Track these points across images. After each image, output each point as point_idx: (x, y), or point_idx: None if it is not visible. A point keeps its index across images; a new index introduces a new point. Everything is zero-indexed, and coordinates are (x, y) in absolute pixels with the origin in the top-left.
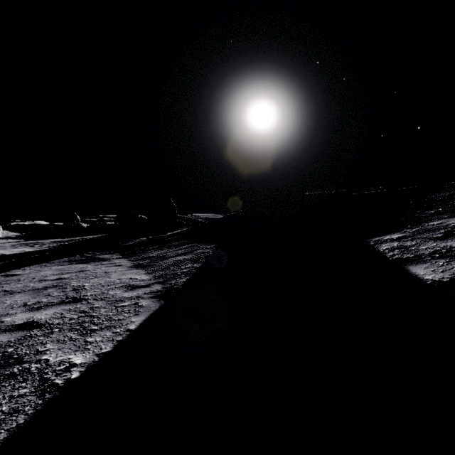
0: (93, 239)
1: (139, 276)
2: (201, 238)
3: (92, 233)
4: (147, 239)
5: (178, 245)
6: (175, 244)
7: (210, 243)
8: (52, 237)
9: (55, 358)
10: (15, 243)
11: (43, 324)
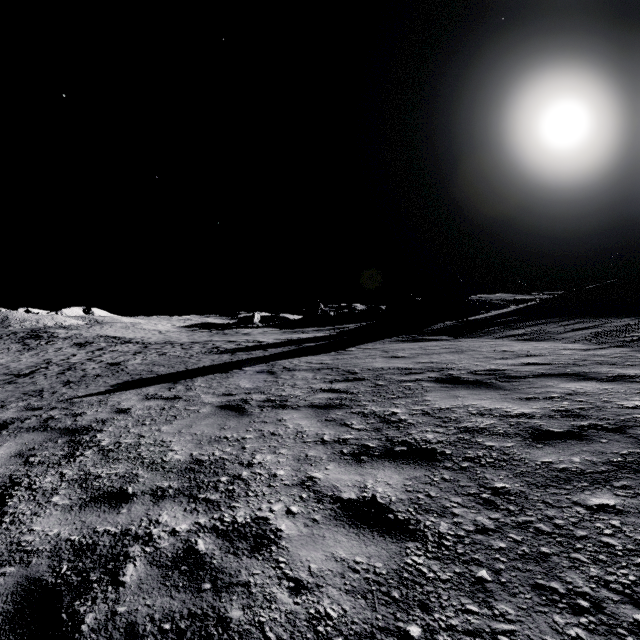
0: (373, 326)
1: (560, 344)
2: (578, 315)
3: (341, 323)
4: (456, 323)
5: (544, 323)
6: (534, 323)
7: (617, 317)
8: (302, 327)
9: (639, 372)
10: (281, 331)
11: (550, 363)
